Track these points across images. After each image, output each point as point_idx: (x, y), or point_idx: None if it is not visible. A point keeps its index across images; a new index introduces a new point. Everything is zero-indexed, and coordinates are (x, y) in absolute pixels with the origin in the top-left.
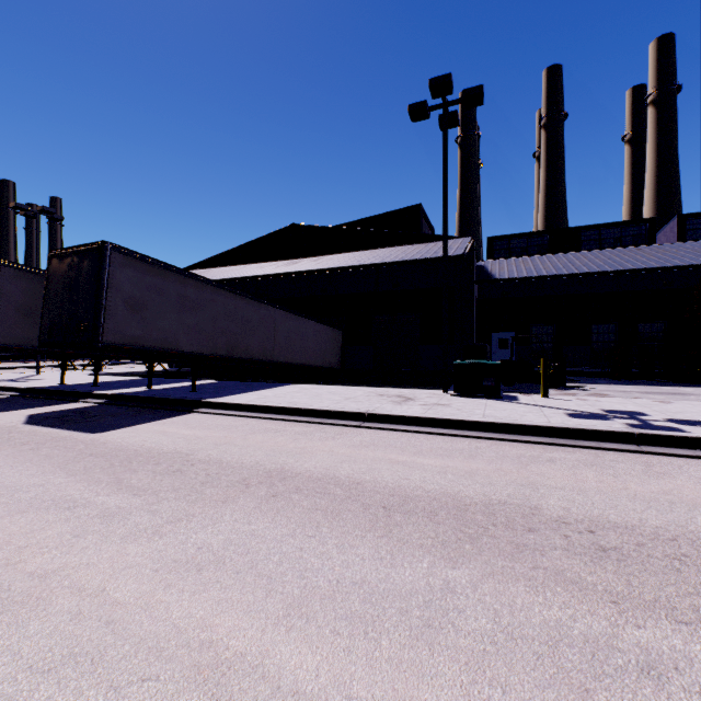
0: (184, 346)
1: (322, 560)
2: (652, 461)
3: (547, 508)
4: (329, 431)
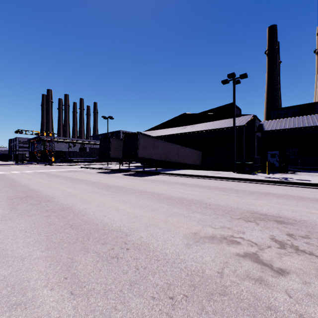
0: (154, 158)
1: (190, 189)
2: (273, 186)
3: (233, 188)
4: (194, 179)
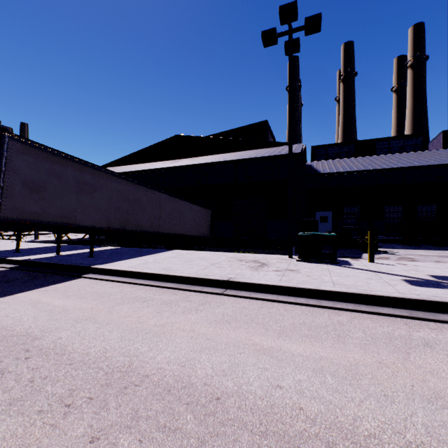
0: (81, 221)
1: None
2: None
3: None
4: (193, 299)
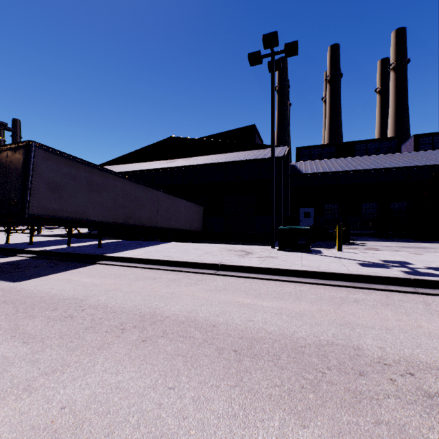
0: (92, 216)
1: (178, 420)
2: (428, 300)
3: (367, 349)
4: (192, 277)
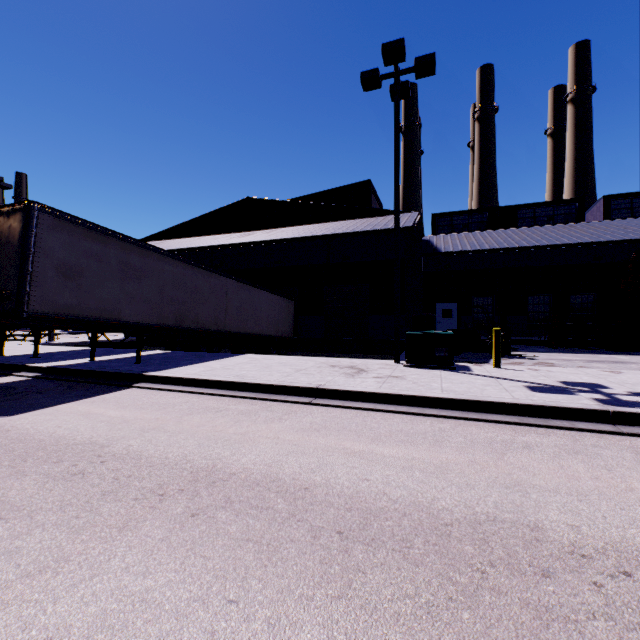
0: (127, 316)
1: None
2: (638, 446)
3: (551, 528)
4: (276, 409)
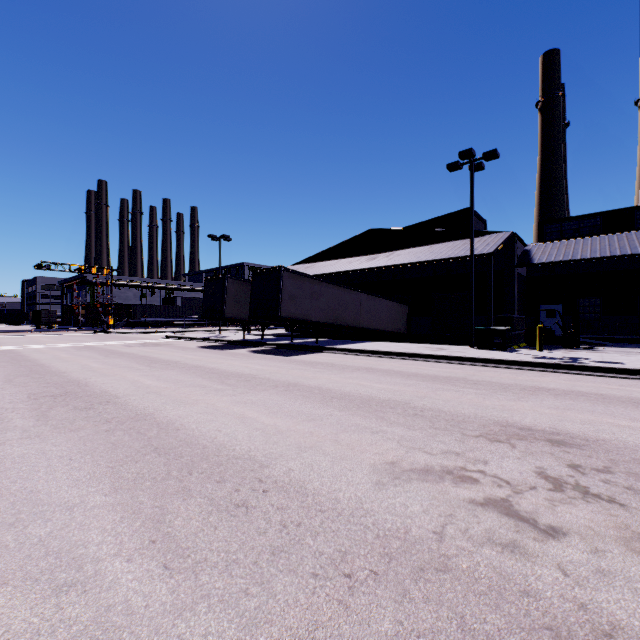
0: (313, 318)
1: (385, 379)
2: (549, 374)
3: (469, 378)
4: (392, 360)
